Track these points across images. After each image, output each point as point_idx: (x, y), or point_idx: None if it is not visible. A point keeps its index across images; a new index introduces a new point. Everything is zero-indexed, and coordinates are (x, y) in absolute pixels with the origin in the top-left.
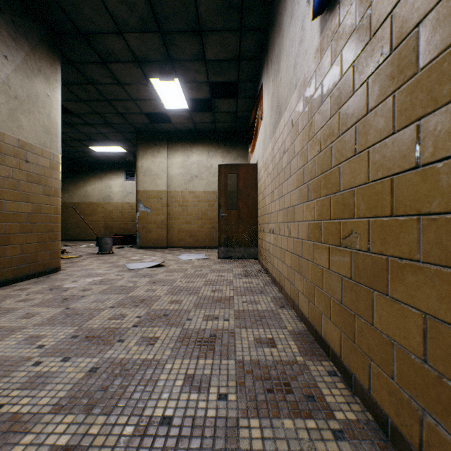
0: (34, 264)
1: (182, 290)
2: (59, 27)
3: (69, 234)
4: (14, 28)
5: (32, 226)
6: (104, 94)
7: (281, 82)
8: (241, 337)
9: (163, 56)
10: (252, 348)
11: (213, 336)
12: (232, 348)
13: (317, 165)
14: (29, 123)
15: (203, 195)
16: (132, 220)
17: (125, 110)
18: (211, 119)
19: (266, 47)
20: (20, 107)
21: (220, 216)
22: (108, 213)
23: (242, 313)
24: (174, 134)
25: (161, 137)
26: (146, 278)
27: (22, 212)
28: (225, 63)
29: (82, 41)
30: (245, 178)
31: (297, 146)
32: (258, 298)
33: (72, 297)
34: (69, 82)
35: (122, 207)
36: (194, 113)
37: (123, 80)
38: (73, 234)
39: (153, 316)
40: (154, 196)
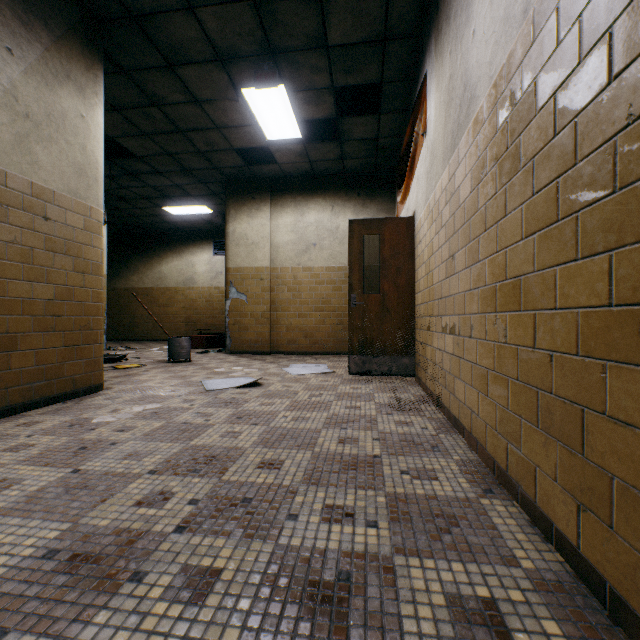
0: (59, 381)
1: (284, 437)
2: (99, 7)
3: (139, 332)
4: (24, 5)
5: (54, 321)
6: (176, 122)
7: (476, 37)
8: (411, 590)
9: (259, 46)
10: (447, 639)
11: (344, 578)
12: (394, 634)
13: (625, 155)
14: (49, 158)
15: (324, 273)
16: (222, 312)
17: (208, 147)
18: (337, 153)
19: (433, 5)
20: (35, 132)
21: (352, 305)
22: (190, 303)
23: (404, 504)
24: (281, 182)
25: (261, 186)
26: (229, 408)
27: (37, 298)
28: (361, 49)
29: (135, 31)
30: (393, 241)
31: (532, 140)
32: (430, 463)
33: (95, 445)
34: (124, 105)
35: (210, 294)
36: (311, 145)
37: (201, 95)
38: (144, 332)
39: (221, 500)
40: (252, 275)
